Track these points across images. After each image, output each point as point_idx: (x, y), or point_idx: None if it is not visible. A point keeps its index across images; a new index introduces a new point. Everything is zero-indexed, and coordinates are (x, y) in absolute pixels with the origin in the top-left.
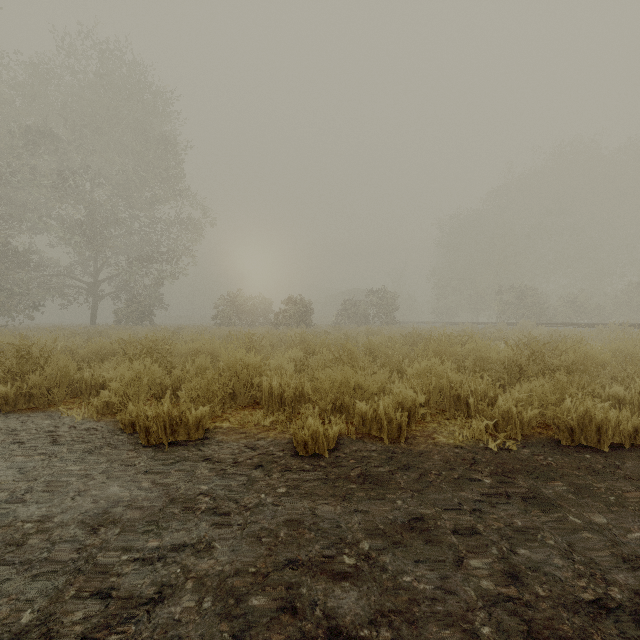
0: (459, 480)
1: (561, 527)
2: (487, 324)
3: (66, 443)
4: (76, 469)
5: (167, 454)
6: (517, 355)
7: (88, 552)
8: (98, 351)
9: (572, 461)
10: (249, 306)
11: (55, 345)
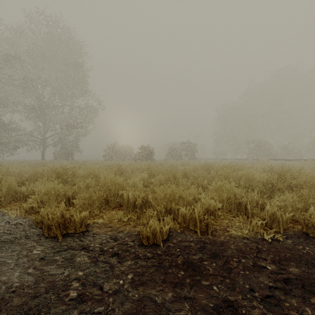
0: (252, 267)
1: None
2: (242, 159)
3: None
4: None
5: (59, 244)
6: (270, 178)
7: None
8: (35, 174)
9: None
10: (122, 150)
11: (13, 171)
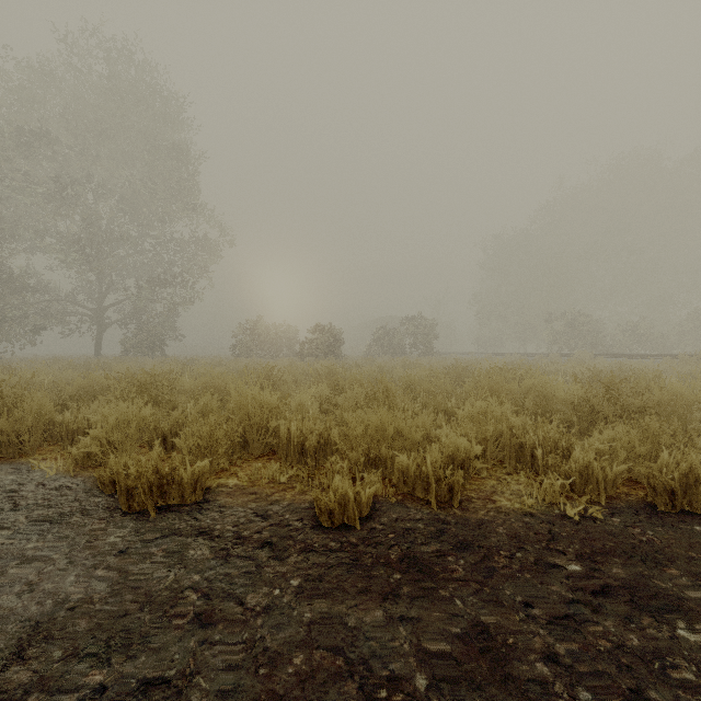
0: (536, 566)
1: (694, 648)
2: (537, 355)
3: (26, 508)
4: (28, 548)
5: (152, 525)
6: (588, 393)
7: (6, 695)
8: (89, 387)
9: (680, 536)
10: (272, 335)
11: (41, 380)
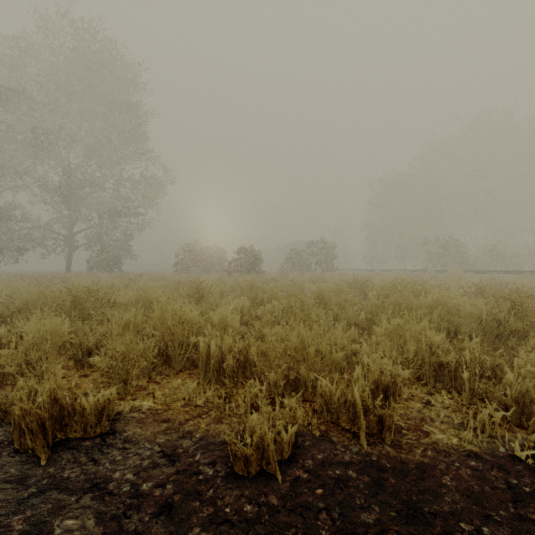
0: None
1: None
2: (416, 271)
3: None
4: None
5: (39, 471)
6: (495, 308)
7: None
8: (35, 301)
9: None
10: (206, 255)
11: None
